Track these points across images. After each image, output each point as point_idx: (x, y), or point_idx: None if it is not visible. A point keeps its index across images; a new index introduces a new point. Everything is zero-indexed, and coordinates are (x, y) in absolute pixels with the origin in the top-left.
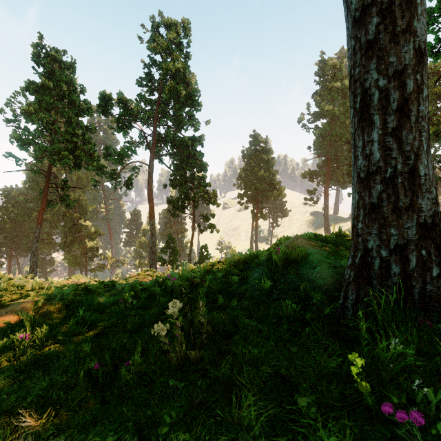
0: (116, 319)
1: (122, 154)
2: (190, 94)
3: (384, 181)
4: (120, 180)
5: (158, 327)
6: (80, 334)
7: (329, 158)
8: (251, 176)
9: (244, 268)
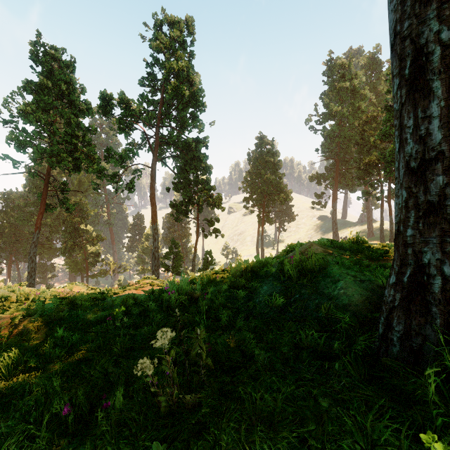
0: (103, 340)
1: (124, 156)
2: (194, 94)
3: (448, 171)
4: (122, 184)
5: (143, 363)
6: (57, 360)
7: (337, 161)
8: (257, 179)
9: (251, 279)
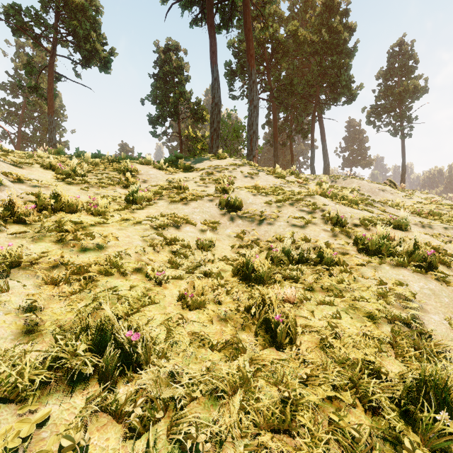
0: None
1: None
2: (55, 109)
3: None
4: None
5: None
6: None
7: None
8: None
9: None
